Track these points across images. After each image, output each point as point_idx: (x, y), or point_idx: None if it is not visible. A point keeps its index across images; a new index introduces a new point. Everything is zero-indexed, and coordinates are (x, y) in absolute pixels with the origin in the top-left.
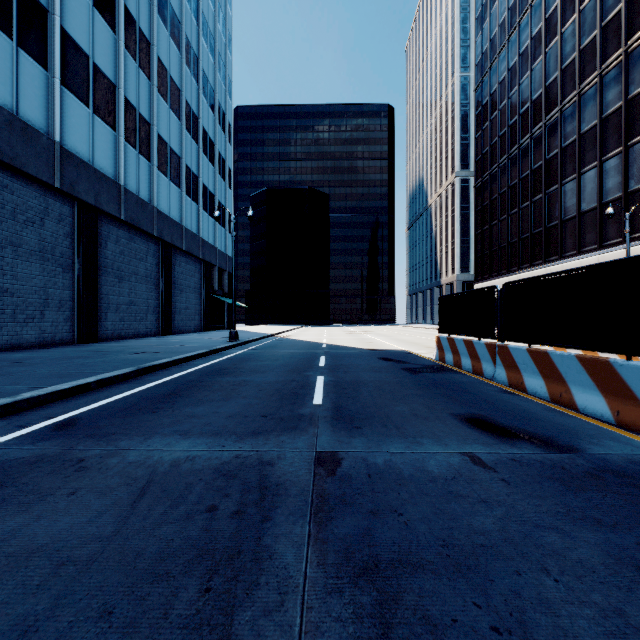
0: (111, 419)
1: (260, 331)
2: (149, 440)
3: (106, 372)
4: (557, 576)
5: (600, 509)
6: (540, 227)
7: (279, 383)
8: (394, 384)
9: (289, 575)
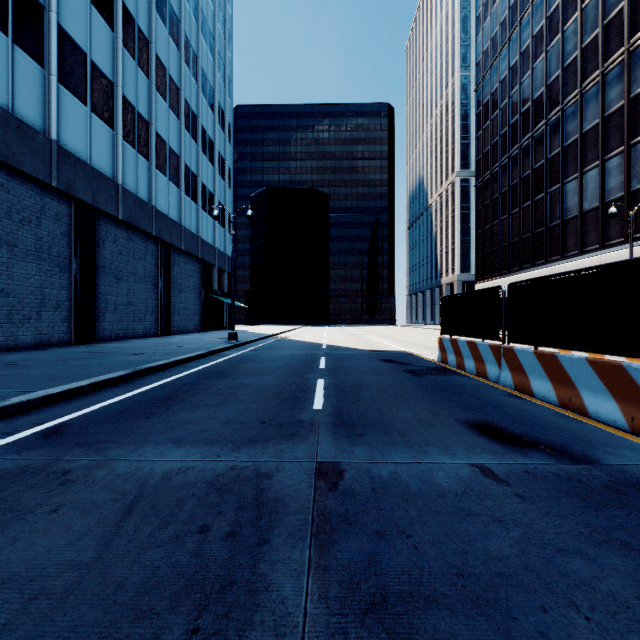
0: (102, 425)
1: (260, 331)
2: (141, 449)
3: (101, 375)
4: (588, 613)
5: (626, 529)
6: (541, 227)
7: (278, 386)
8: (396, 387)
9: (287, 612)
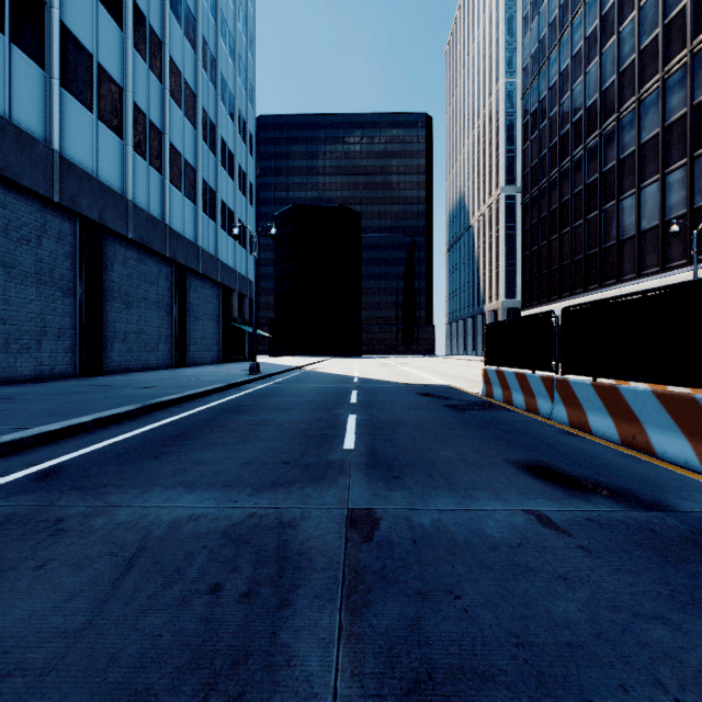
0: (104, 467)
1: (285, 363)
2: (146, 494)
3: (106, 410)
4: (677, 694)
5: None
6: (595, 248)
7: (304, 422)
8: (437, 424)
9: (313, 692)
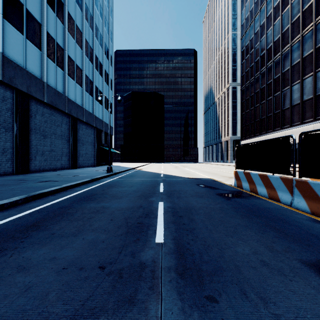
0: None
1: (127, 166)
2: None
3: None
4: None
5: None
6: (278, 110)
7: (129, 210)
8: (219, 211)
9: None
